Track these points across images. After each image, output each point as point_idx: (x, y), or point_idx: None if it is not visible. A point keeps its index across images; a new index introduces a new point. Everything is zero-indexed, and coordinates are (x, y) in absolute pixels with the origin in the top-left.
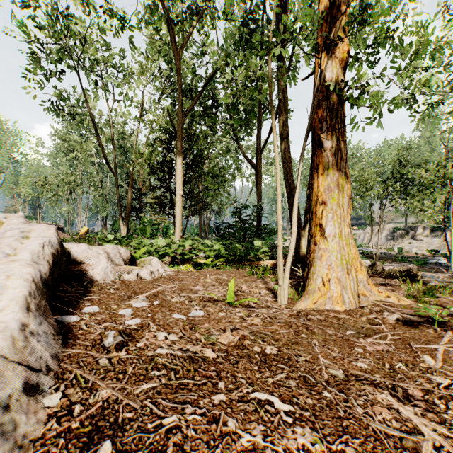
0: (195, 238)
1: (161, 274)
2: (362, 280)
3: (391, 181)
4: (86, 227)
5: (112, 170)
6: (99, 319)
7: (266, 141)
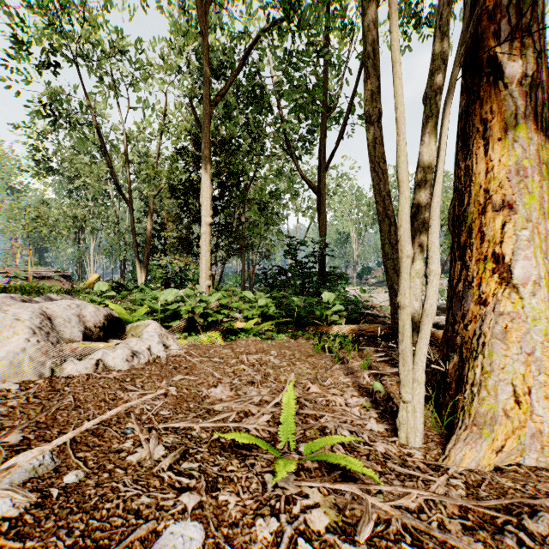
0: (230, 289)
1: (155, 357)
2: None
3: None
4: (96, 274)
5: (125, 199)
6: None
7: (333, 153)
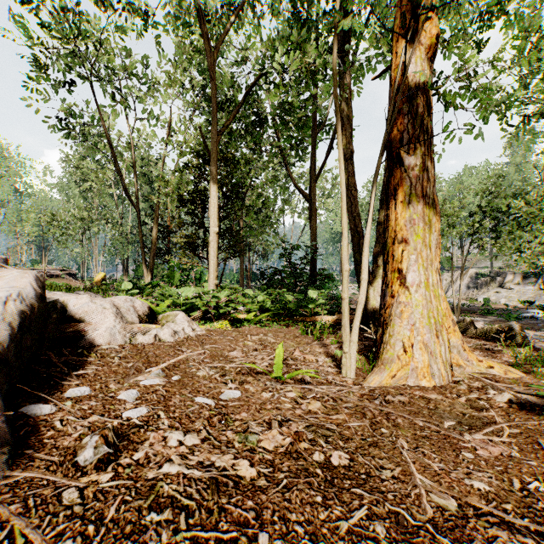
0: (233, 287)
1: (188, 335)
2: (455, 345)
3: (476, 216)
4: (103, 273)
5: (133, 204)
6: (85, 409)
7: (322, 167)
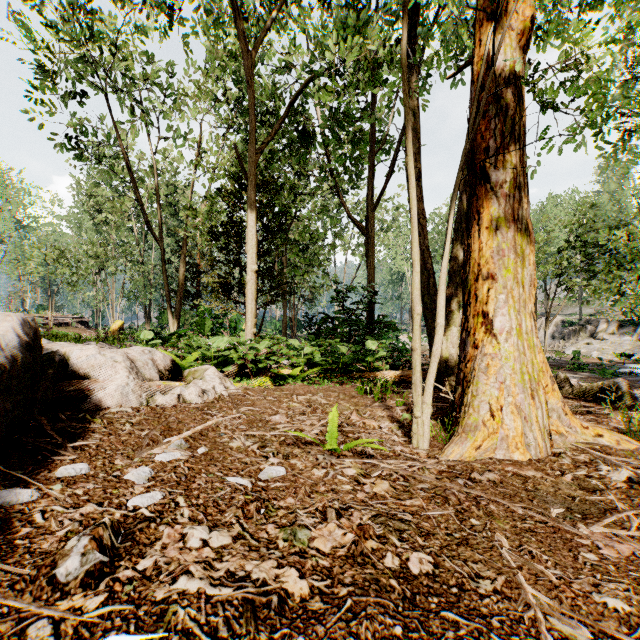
0: (275, 337)
1: (219, 395)
2: (555, 408)
3: (564, 253)
4: (120, 321)
5: (156, 238)
6: (79, 494)
7: (382, 193)
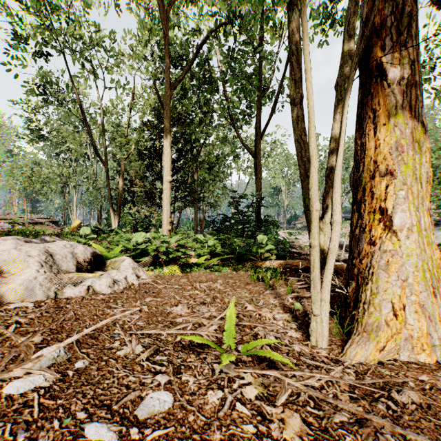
0: (186, 232)
1: (130, 284)
2: None
3: None
4: (79, 220)
5: (102, 160)
6: None
7: (267, 125)
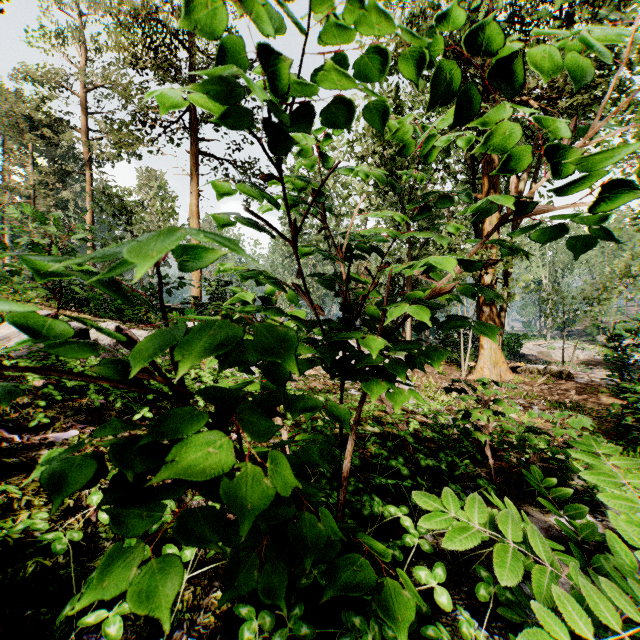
0: None
1: None
2: (502, 370)
3: None
4: None
5: None
6: None
7: None
